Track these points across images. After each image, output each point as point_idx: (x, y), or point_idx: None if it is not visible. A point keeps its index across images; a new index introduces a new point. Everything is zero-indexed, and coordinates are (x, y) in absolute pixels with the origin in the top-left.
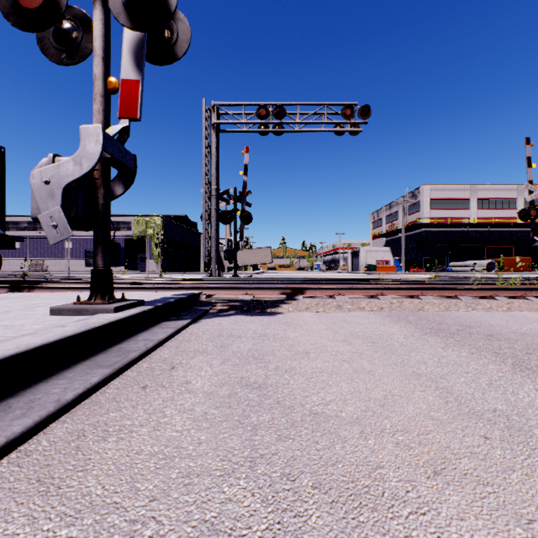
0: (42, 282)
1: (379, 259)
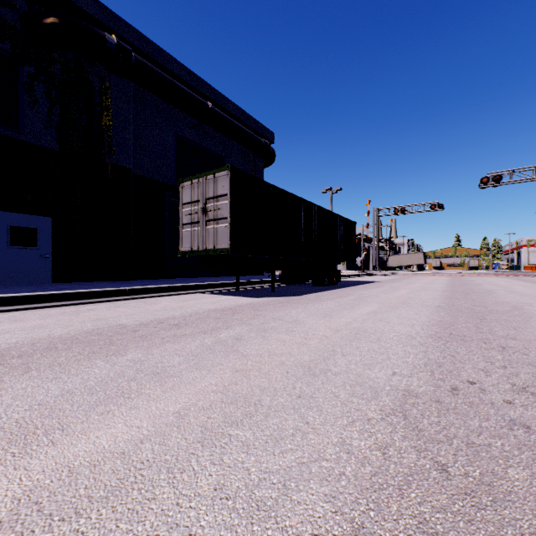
0: None
1: None
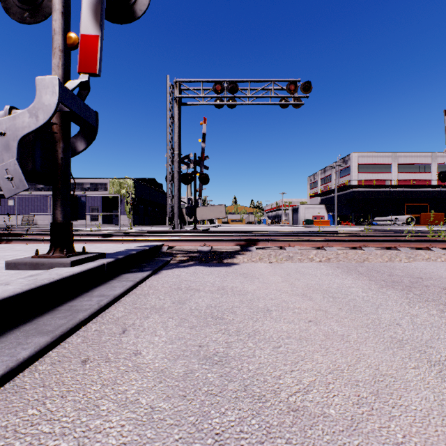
0: (23, 234)
1: (315, 214)
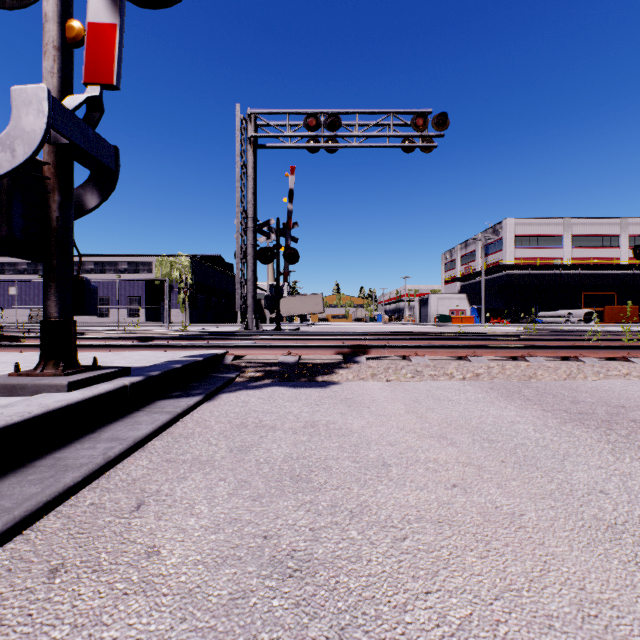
0: (21, 337)
1: (453, 308)
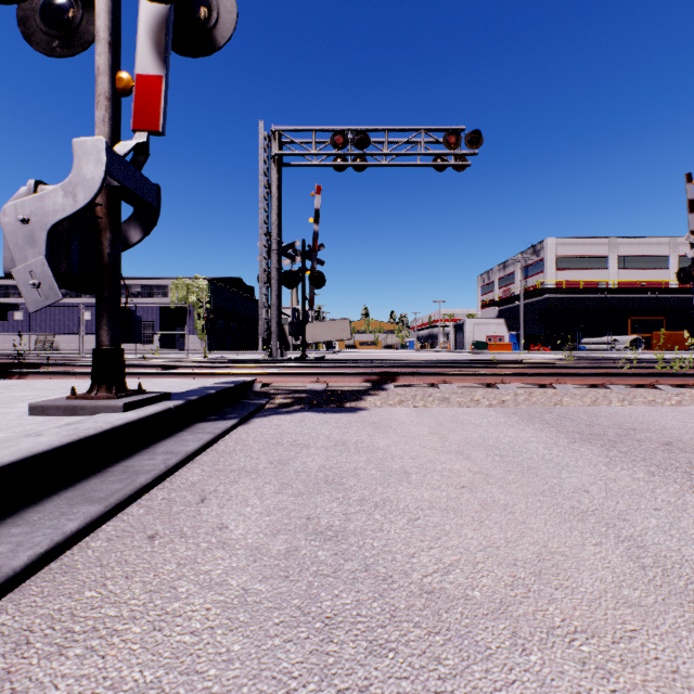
0: (42, 364)
1: (490, 334)
